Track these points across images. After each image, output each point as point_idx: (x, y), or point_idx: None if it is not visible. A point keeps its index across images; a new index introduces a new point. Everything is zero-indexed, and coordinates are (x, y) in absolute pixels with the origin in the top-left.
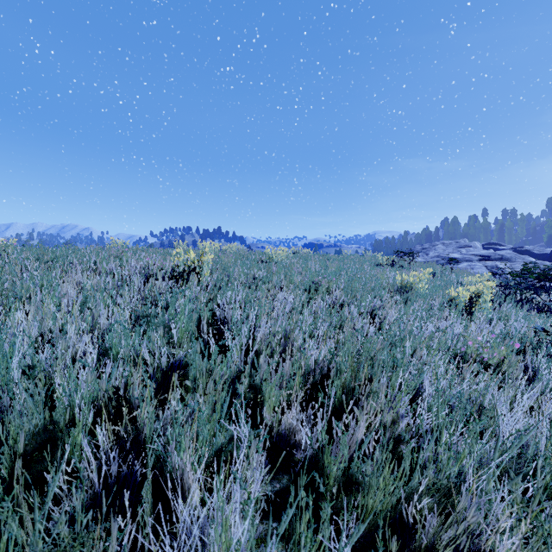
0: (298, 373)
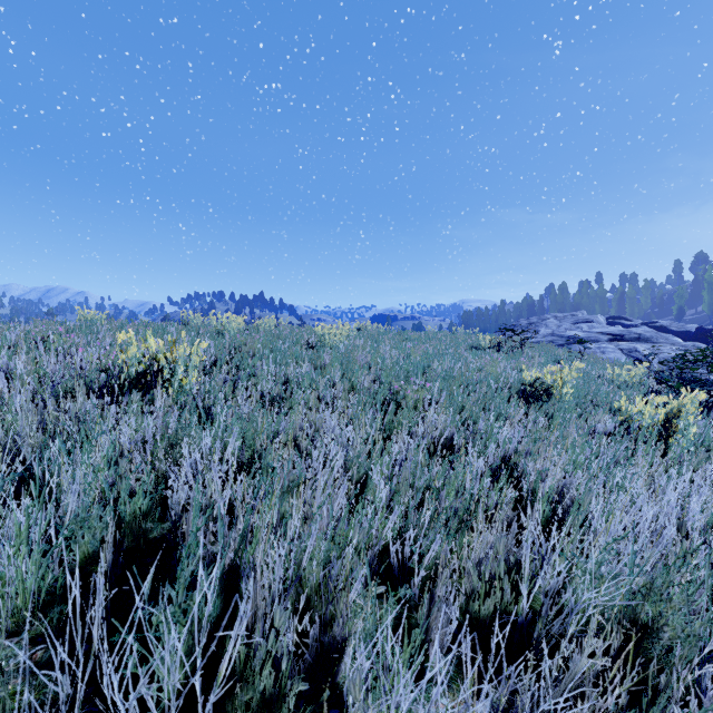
0: None
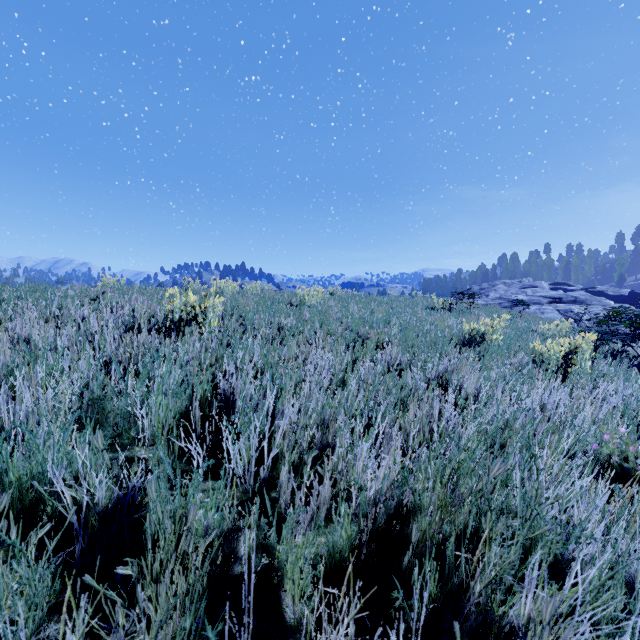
0: (347, 520)
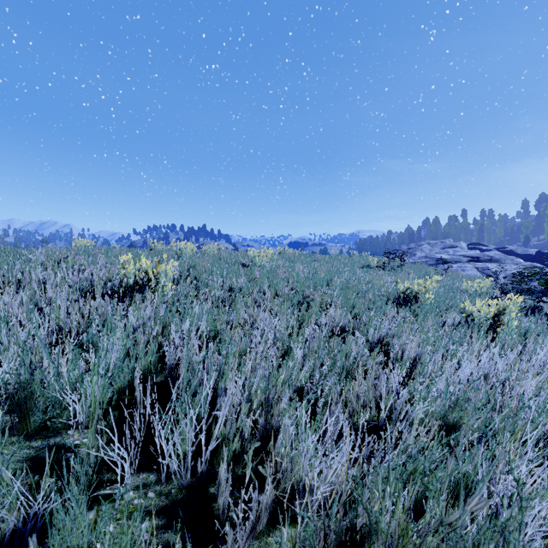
0: None
